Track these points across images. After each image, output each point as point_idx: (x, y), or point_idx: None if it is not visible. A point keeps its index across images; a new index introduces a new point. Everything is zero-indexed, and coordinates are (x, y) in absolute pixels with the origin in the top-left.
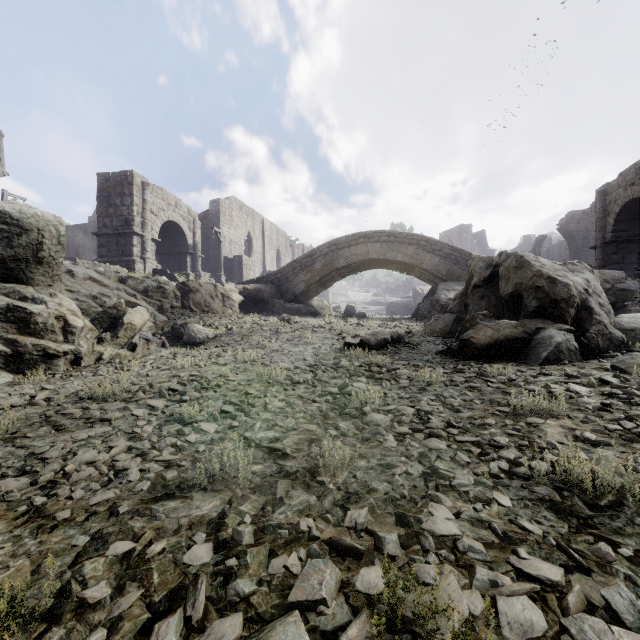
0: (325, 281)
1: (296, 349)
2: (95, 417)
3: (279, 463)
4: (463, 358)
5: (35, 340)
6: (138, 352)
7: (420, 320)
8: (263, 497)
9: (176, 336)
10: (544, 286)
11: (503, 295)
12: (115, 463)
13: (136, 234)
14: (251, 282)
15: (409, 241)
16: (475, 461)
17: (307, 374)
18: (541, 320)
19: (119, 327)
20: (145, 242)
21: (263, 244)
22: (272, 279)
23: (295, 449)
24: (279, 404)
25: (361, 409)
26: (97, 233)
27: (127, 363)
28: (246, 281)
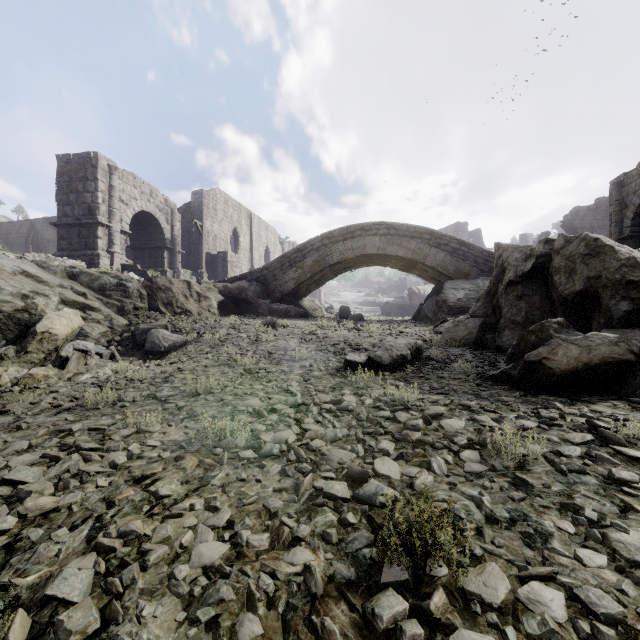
0: (317, 279)
1: (278, 368)
2: None
3: None
4: (529, 389)
5: None
6: (70, 369)
7: (424, 323)
8: None
9: (137, 343)
10: None
11: (564, 294)
12: None
13: (101, 224)
14: (234, 280)
15: (411, 234)
16: None
17: (288, 430)
18: (639, 331)
19: (29, 338)
20: (112, 234)
21: (251, 240)
22: (257, 276)
23: None
24: (212, 551)
25: (416, 583)
26: (56, 223)
27: (16, 396)
28: (228, 279)
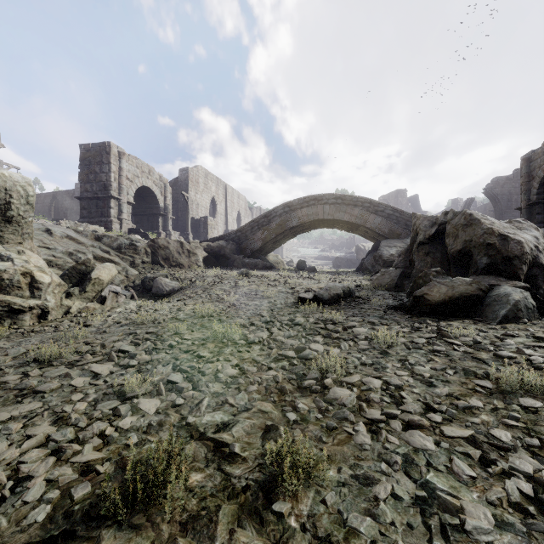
0: (279, 239)
1: (253, 303)
2: (30, 387)
3: (225, 470)
4: (416, 314)
5: (0, 296)
6: (107, 304)
7: (365, 273)
8: (197, 543)
9: (146, 288)
10: (496, 243)
11: (451, 252)
12: (20, 466)
13: (113, 198)
14: (214, 240)
15: (354, 203)
16: (480, 474)
17: (262, 332)
18: (493, 277)
19: (87, 282)
20: (121, 205)
21: (226, 207)
22: (233, 237)
23: (246, 444)
24: (232, 371)
25: (321, 380)
26: (79, 197)
27: (90, 318)
28: (210, 239)
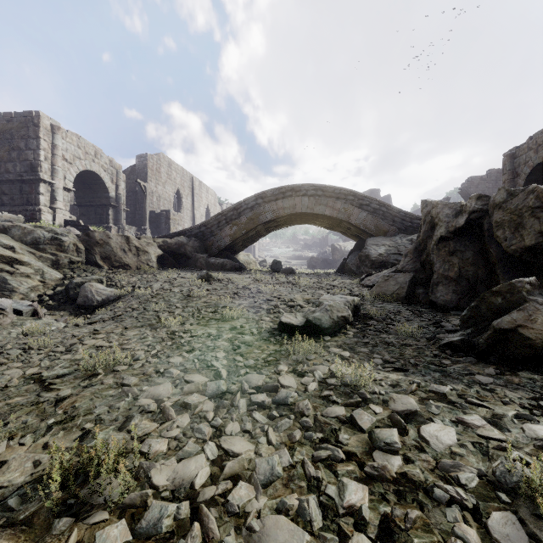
0: (251, 235)
1: (205, 331)
2: None
3: None
4: (499, 362)
5: None
6: None
7: (349, 276)
8: None
9: (70, 297)
10: None
11: (511, 249)
12: None
13: (43, 181)
14: (173, 235)
15: (337, 195)
16: None
17: (198, 456)
18: None
19: None
20: (55, 191)
21: (192, 201)
22: (196, 232)
23: None
24: None
25: None
26: None
27: None
28: (168, 234)
